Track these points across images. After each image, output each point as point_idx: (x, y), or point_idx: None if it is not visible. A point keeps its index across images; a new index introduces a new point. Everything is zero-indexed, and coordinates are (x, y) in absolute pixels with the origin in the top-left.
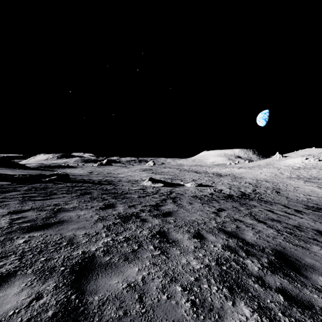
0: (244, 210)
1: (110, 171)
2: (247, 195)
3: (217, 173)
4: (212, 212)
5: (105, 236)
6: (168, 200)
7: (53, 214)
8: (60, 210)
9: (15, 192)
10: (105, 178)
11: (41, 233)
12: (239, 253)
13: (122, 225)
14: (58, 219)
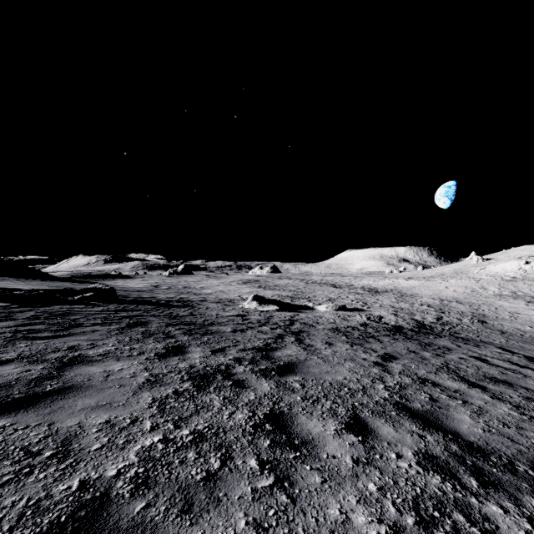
0: (432, 358)
1: (189, 284)
2: (428, 328)
3: (369, 288)
4: (373, 362)
5: (150, 428)
6: (288, 337)
7: (56, 369)
8: (75, 361)
9: (6, 322)
10: (180, 295)
11: (7, 421)
12: (462, 479)
13: (193, 397)
14: (60, 383)
